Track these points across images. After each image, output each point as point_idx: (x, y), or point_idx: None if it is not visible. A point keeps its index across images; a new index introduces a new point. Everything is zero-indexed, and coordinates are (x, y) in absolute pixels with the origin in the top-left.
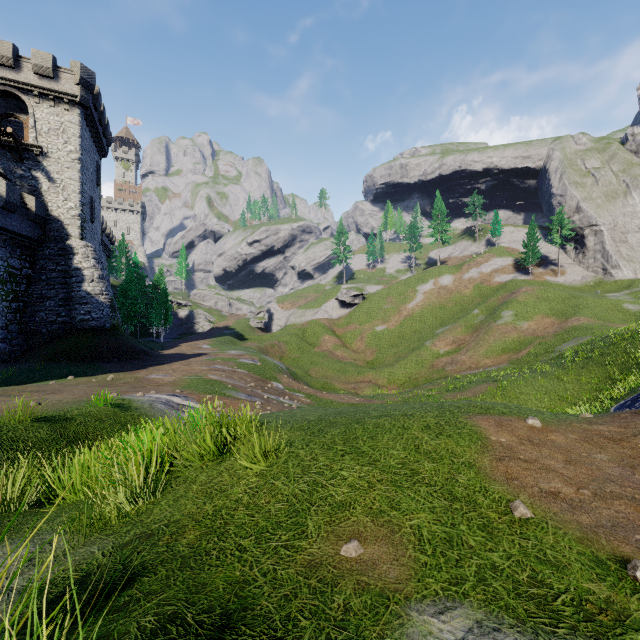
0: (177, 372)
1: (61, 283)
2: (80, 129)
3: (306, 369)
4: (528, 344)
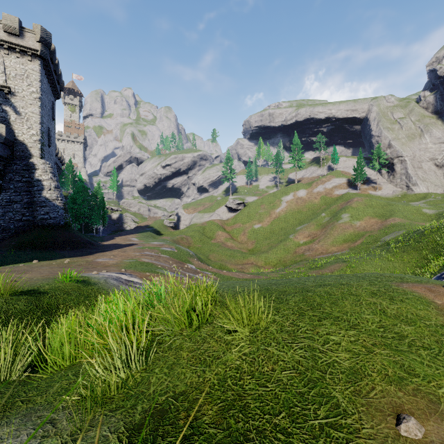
0: (117, 257)
1: (25, 191)
2: (40, 75)
3: (207, 255)
4: (361, 236)
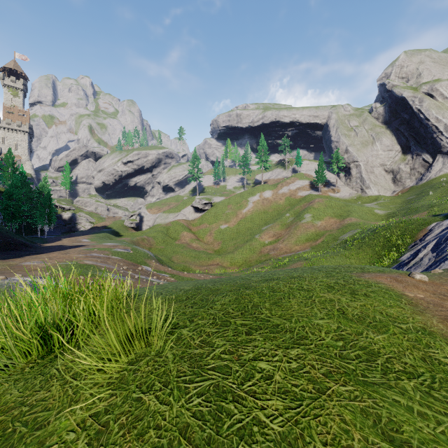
0: (53, 259)
1: None
2: None
3: (170, 257)
4: (322, 235)
